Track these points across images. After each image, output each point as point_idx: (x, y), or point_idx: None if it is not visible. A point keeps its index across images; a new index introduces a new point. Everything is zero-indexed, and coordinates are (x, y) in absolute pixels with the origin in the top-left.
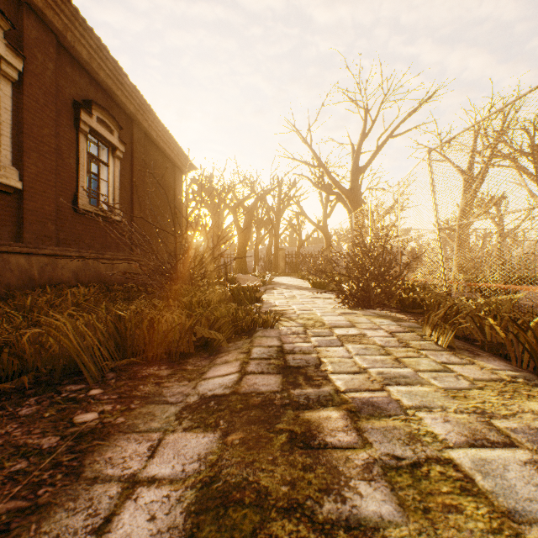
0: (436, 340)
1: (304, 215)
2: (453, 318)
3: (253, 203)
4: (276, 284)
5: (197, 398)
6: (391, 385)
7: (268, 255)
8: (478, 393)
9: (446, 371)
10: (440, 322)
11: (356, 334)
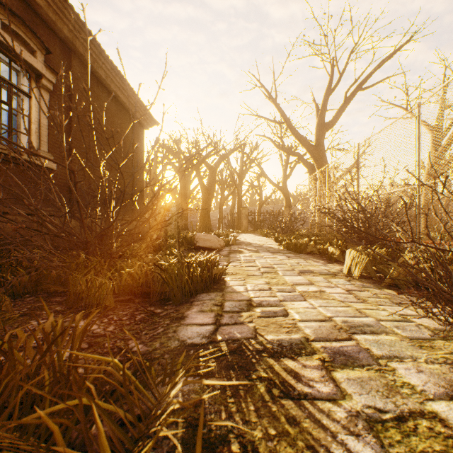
0: None
1: (265, 176)
2: None
3: (217, 161)
4: (241, 244)
5: None
6: None
7: (231, 214)
8: None
9: None
10: None
11: None
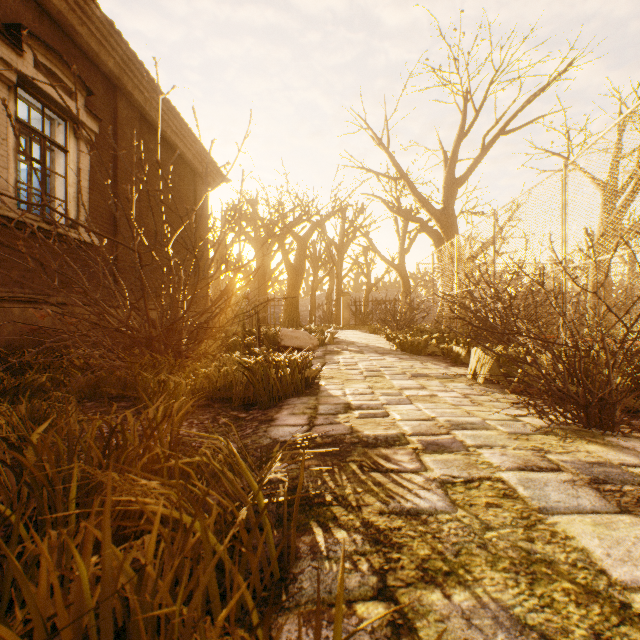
0: None
1: (375, 251)
2: None
3: (308, 230)
4: (341, 343)
5: None
6: None
7: (328, 302)
8: None
9: None
10: None
11: None
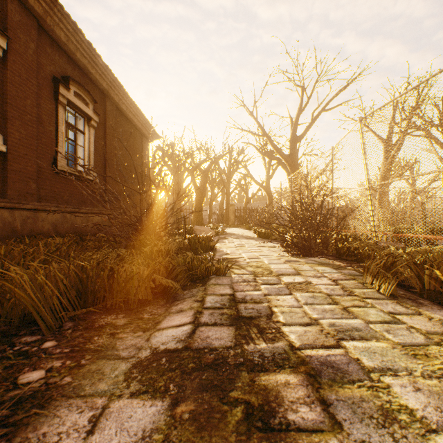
0: (377, 287)
1: (251, 177)
2: (390, 266)
3: (208, 166)
4: (228, 234)
5: (149, 353)
6: (346, 340)
7: (221, 210)
8: (439, 351)
9: (397, 323)
10: (381, 271)
11: (302, 282)
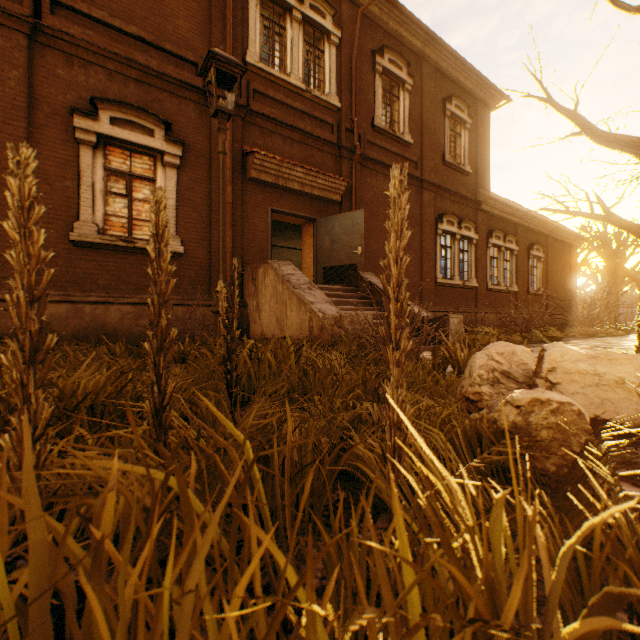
0: None
1: None
2: None
3: None
4: None
5: None
6: None
7: None
8: None
9: None
10: None
11: None
